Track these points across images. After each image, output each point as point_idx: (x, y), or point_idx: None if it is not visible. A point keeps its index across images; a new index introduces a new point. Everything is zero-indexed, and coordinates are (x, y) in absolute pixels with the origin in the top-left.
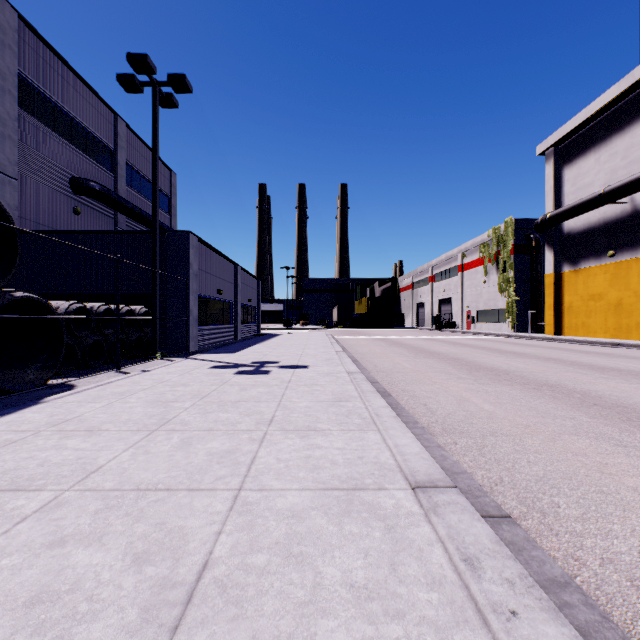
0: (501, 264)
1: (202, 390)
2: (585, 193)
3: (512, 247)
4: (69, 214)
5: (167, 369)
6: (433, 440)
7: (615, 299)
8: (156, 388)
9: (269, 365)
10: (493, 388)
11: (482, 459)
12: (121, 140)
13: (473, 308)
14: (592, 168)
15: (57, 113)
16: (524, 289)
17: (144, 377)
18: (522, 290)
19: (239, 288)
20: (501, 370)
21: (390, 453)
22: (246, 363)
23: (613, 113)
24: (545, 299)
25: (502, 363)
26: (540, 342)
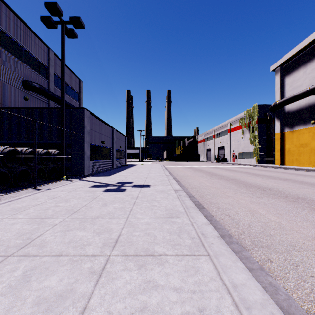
0: (251, 128)
1: (76, 206)
2: (297, 90)
3: (257, 119)
4: (21, 100)
5: (63, 187)
6: (253, 259)
7: (314, 146)
8: (45, 204)
9: (126, 184)
10: (267, 201)
11: (305, 285)
12: (51, 62)
13: (236, 151)
14: (301, 77)
15: (14, 45)
16: (263, 141)
17: (44, 194)
18: (262, 142)
19: (114, 140)
20: (264, 187)
21: (231, 300)
22: (113, 183)
23: (313, 47)
24: (275, 146)
25: (262, 182)
26: (274, 169)
